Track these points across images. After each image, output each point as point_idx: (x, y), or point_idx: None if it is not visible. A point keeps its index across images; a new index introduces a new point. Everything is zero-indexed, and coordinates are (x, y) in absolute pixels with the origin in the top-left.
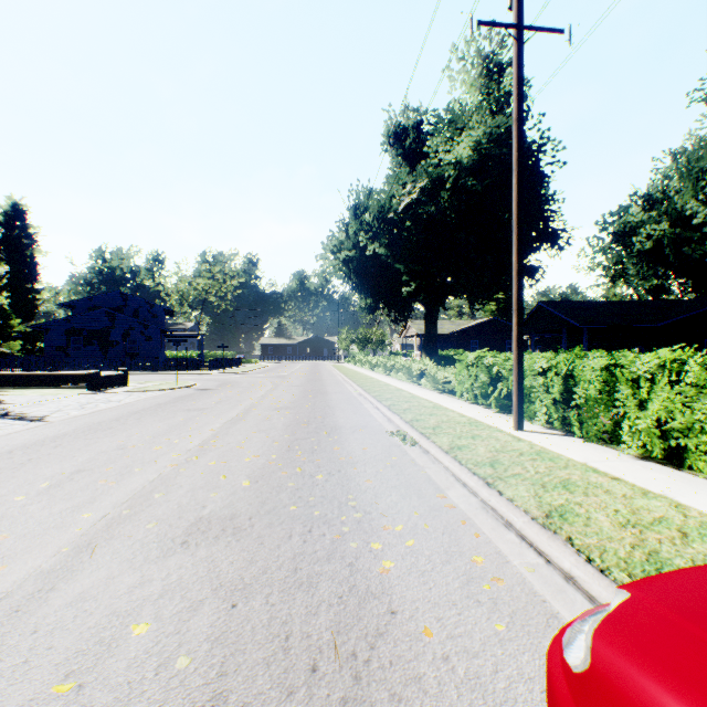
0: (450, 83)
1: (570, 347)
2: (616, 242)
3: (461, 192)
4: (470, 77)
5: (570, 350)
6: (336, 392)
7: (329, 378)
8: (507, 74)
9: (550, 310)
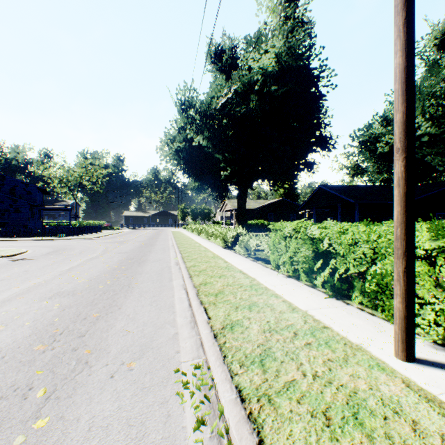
0: (258, 6)
1: (336, 218)
2: (365, 147)
3: (265, 97)
4: (273, 5)
5: (336, 220)
6: (155, 260)
7: (161, 243)
8: (299, 12)
9: (328, 191)
